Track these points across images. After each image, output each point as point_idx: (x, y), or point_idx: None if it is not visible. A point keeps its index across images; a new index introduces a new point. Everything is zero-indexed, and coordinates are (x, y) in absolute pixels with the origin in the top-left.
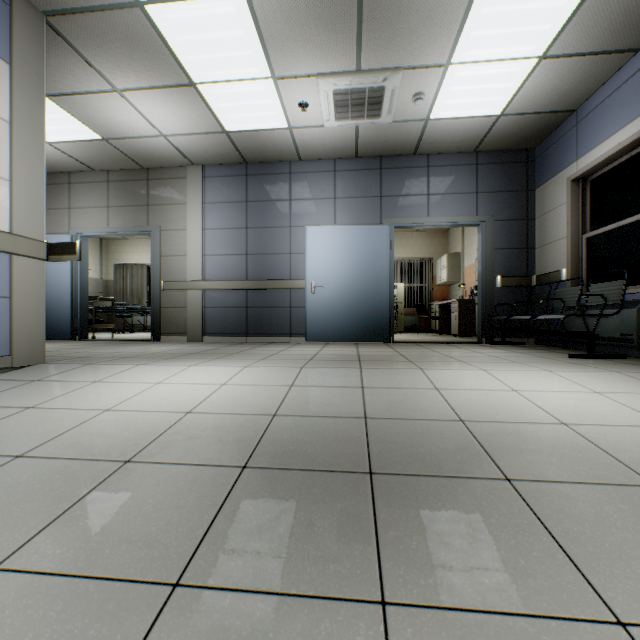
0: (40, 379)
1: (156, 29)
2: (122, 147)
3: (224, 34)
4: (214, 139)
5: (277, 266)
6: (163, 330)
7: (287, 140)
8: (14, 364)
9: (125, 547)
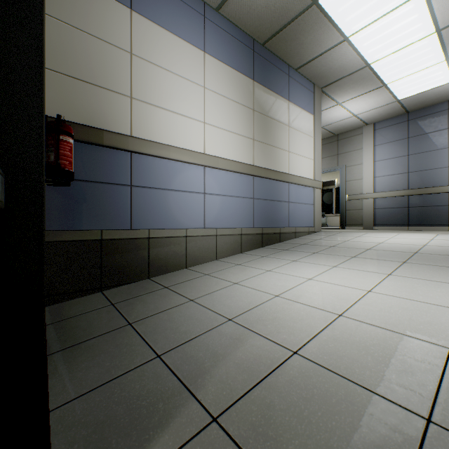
0: (331, 235)
1: (372, 71)
2: (328, 128)
3: (414, 55)
4: (387, 107)
5: (435, 177)
6: (346, 223)
7: (448, 89)
8: (314, 230)
9: (444, 264)
